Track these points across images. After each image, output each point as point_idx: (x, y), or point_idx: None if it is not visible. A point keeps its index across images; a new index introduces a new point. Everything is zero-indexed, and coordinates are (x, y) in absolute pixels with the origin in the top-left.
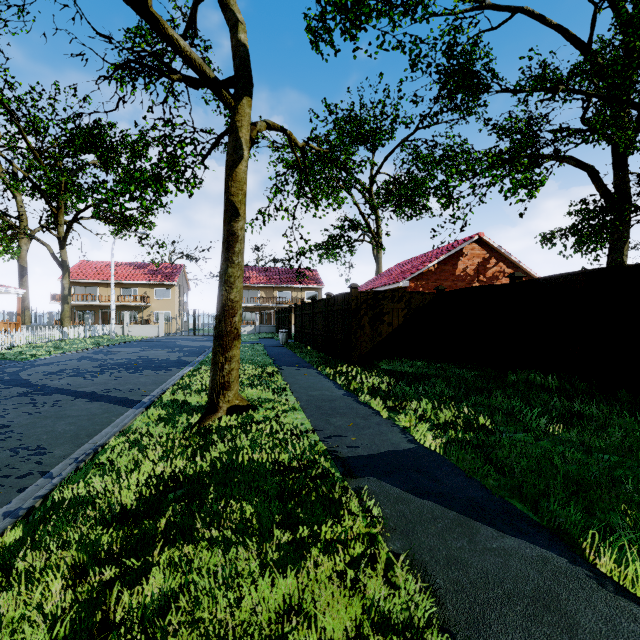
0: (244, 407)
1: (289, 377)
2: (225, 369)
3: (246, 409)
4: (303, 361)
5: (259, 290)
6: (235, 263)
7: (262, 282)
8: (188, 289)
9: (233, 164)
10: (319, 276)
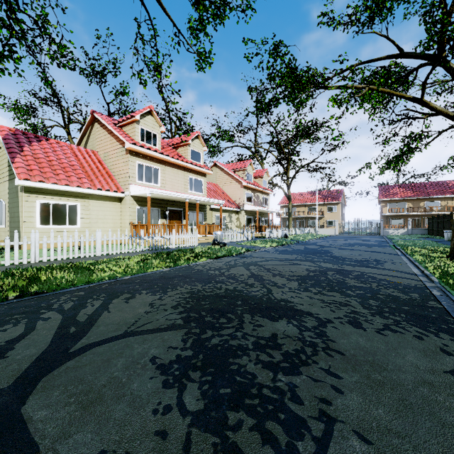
0: None
1: None
2: None
3: None
4: None
5: (406, 202)
6: None
7: (409, 196)
8: (344, 205)
9: None
10: None
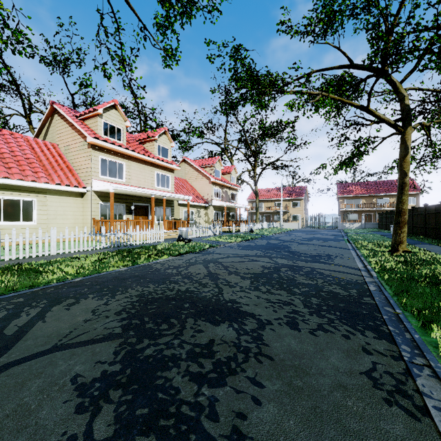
0: (409, 251)
1: (420, 247)
2: (401, 236)
3: (410, 252)
4: (422, 242)
5: (360, 199)
6: (405, 194)
7: (363, 193)
8: (307, 201)
9: (404, 156)
10: (416, 184)
